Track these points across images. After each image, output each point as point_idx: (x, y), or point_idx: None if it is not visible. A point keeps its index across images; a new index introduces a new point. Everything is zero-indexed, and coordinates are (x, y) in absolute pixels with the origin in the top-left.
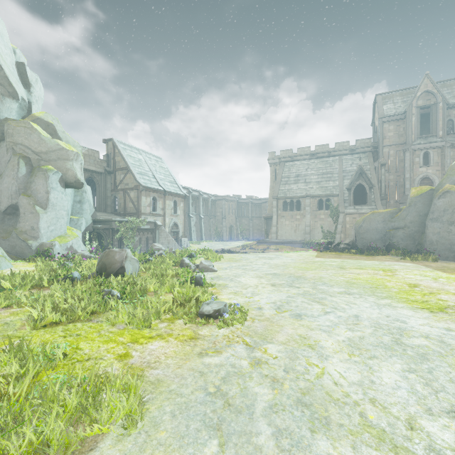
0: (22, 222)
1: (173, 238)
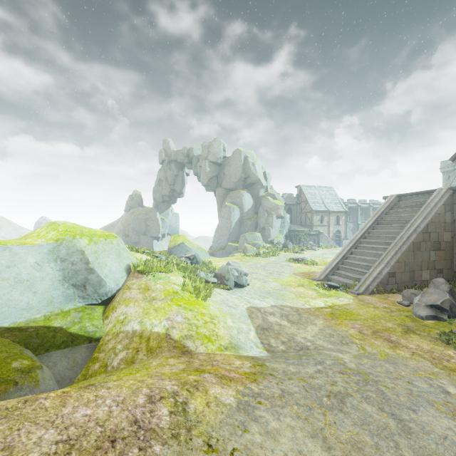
0: (266, 232)
1: (331, 240)
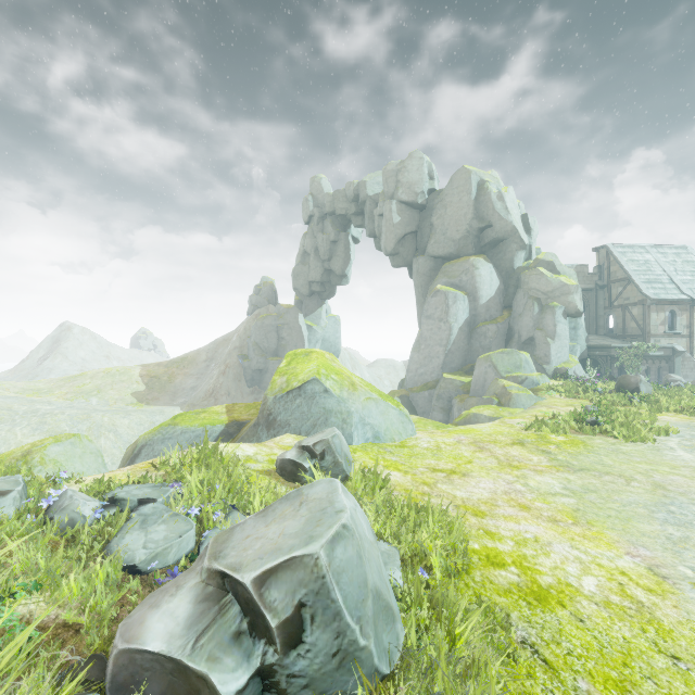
0: (537, 350)
1: None
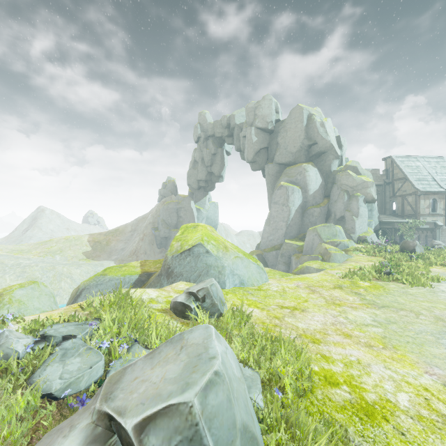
0: (347, 224)
1: None
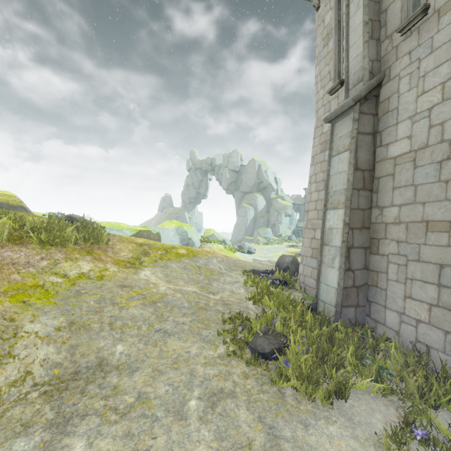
0: (276, 228)
1: None
